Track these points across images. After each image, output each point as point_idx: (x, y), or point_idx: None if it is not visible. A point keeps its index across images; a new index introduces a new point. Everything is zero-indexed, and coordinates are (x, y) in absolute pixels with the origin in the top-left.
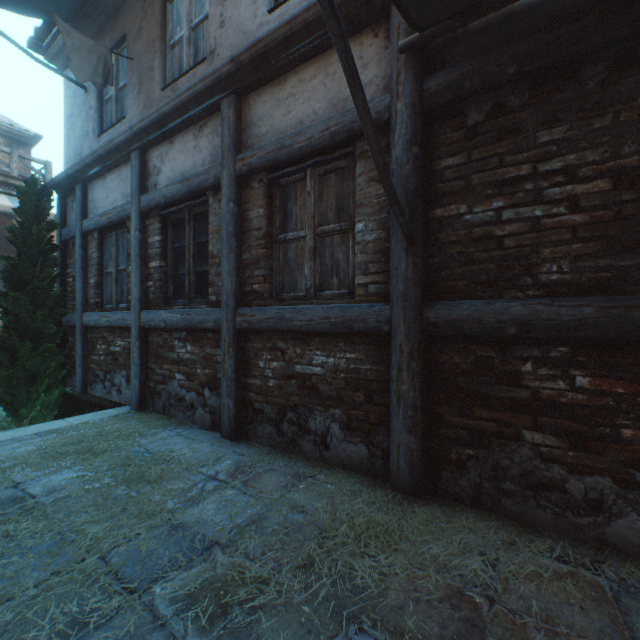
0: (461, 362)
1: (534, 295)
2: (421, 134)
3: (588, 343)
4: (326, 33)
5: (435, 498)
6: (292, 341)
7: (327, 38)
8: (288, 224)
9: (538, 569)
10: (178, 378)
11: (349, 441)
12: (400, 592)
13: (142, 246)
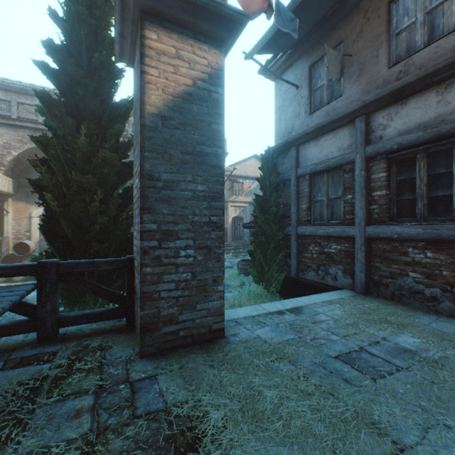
0: None
1: None
2: None
3: None
4: None
5: None
6: None
7: None
8: None
9: None
10: (412, 276)
11: None
12: None
13: (365, 181)
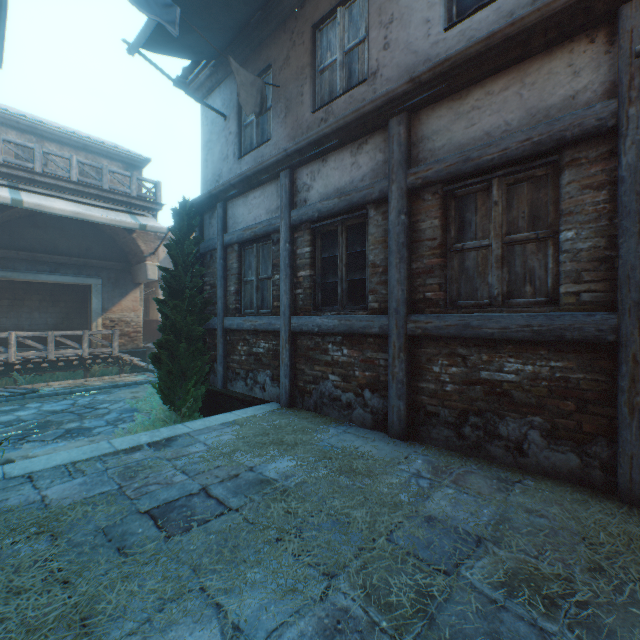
0: None
1: None
2: None
3: None
4: (527, 45)
5: None
6: (476, 348)
7: (527, 49)
8: (465, 233)
9: None
10: (332, 379)
11: (553, 449)
12: None
13: (291, 257)
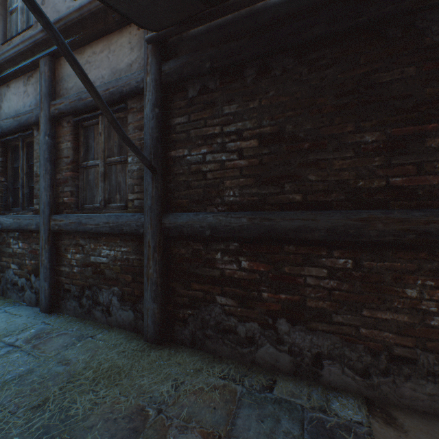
0: (185, 253)
1: (222, 210)
2: (161, 100)
3: (248, 240)
4: (106, 22)
5: (170, 344)
6: (89, 239)
7: (108, 25)
8: (89, 155)
9: (204, 386)
10: (13, 268)
11: (123, 309)
12: (99, 415)
13: None
